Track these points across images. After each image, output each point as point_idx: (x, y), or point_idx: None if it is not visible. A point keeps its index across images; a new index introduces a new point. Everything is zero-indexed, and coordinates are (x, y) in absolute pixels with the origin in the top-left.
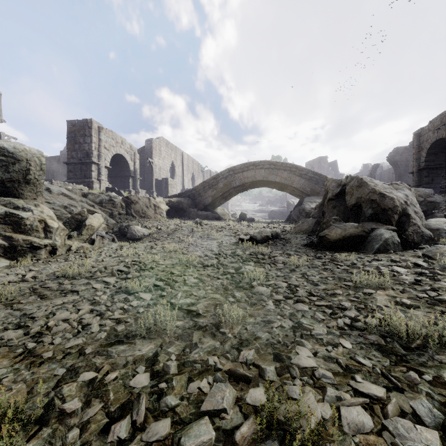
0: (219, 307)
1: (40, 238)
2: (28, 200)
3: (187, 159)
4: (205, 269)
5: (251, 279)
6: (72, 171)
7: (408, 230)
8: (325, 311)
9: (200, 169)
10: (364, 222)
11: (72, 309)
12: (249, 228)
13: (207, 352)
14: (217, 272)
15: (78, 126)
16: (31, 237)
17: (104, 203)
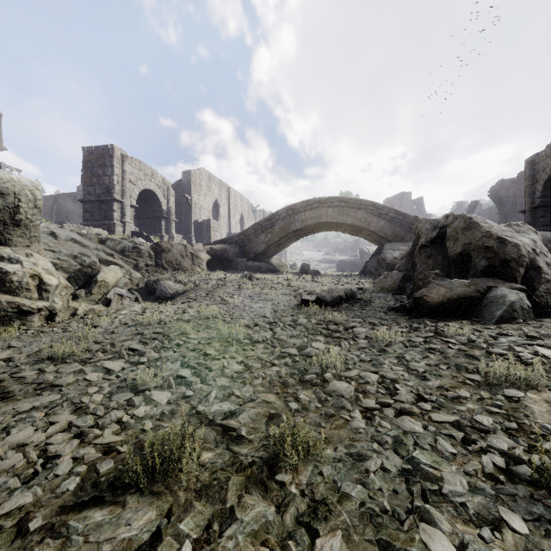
0: (274, 421)
1: (33, 300)
2: (17, 248)
3: (234, 196)
4: (255, 347)
5: (323, 367)
6: (88, 210)
7: (539, 289)
8: (453, 435)
9: (251, 209)
10: (476, 278)
11: (41, 420)
12: (314, 284)
13: (251, 533)
14: (272, 353)
15: (96, 154)
16: (19, 298)
17: (127, 251)
